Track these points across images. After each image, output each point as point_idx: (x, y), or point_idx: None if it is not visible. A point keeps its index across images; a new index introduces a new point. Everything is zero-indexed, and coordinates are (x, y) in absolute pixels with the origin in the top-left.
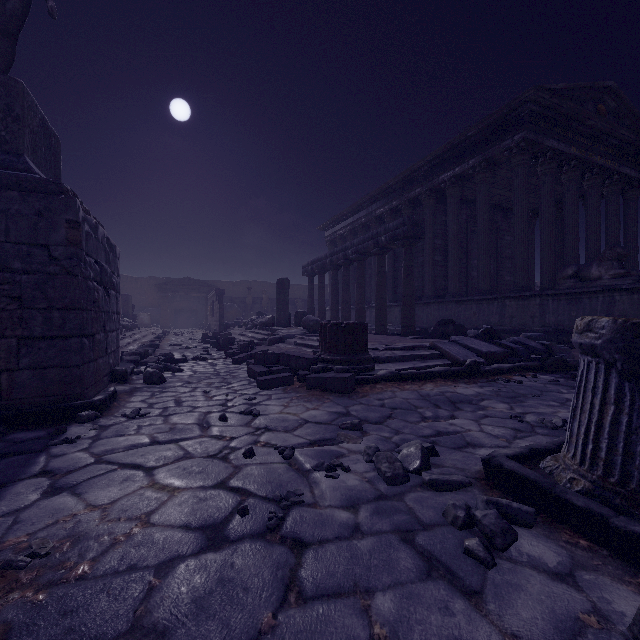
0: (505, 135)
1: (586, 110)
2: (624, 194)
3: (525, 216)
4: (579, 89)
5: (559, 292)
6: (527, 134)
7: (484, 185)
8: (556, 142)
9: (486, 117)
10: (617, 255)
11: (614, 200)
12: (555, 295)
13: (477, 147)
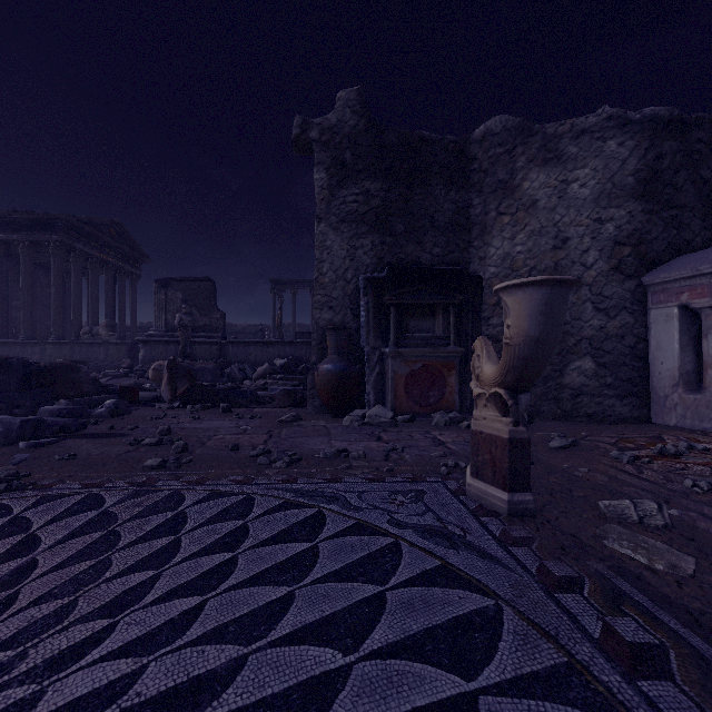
0: (46, 231)
1: (101, 233)
2: (130, 280)
3: (61, 290)
4: (97, 219)
5: (82, 342)
6: (62, 239)
7: (28, 258)
8: (83, 246)
9: (30, 213)
10: (111, 325)
11: (123, 284)
12: (80, 343)
13: (22, 227)
